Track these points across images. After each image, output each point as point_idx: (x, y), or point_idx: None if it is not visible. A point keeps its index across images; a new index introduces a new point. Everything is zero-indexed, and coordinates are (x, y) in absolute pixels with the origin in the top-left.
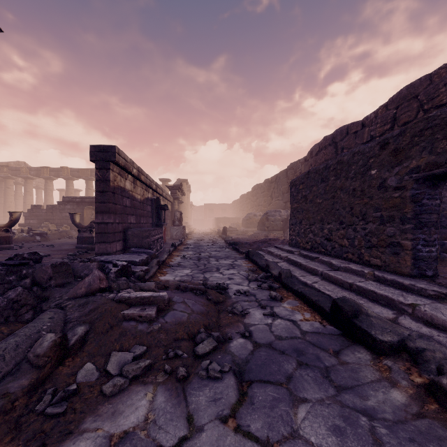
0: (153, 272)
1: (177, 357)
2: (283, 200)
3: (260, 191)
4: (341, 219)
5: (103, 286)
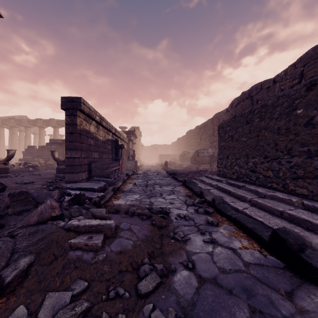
0: (108, 197)
1: (118, 297)
2: (210, 141)
3: (192, 134)
4: (265, 154)
5: (54, 215)
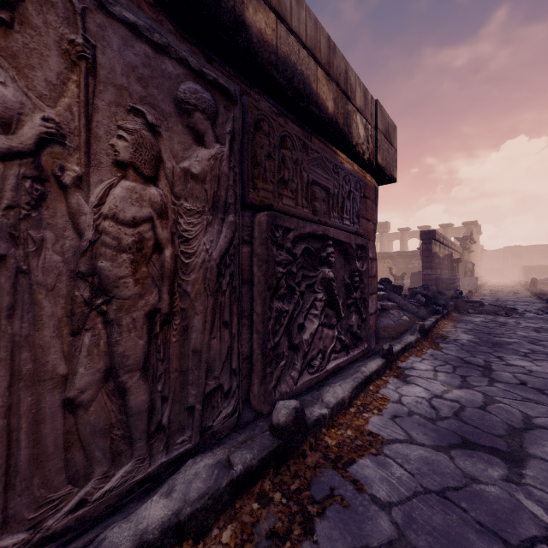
0: None
1: (490, 314)
2: None
3: None
4: None
5: (456, 296)
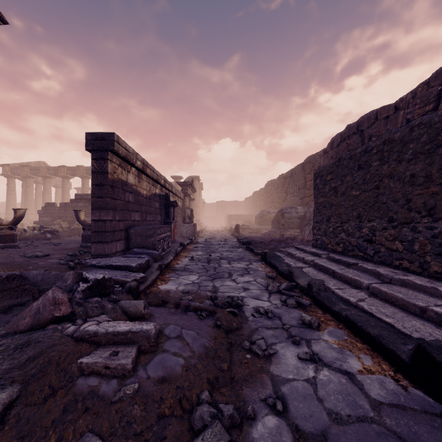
0: (151, 279)
1: None
2: (300, 196)
3: (273, 187)
4: (390, 215)
5: (59, 314)
